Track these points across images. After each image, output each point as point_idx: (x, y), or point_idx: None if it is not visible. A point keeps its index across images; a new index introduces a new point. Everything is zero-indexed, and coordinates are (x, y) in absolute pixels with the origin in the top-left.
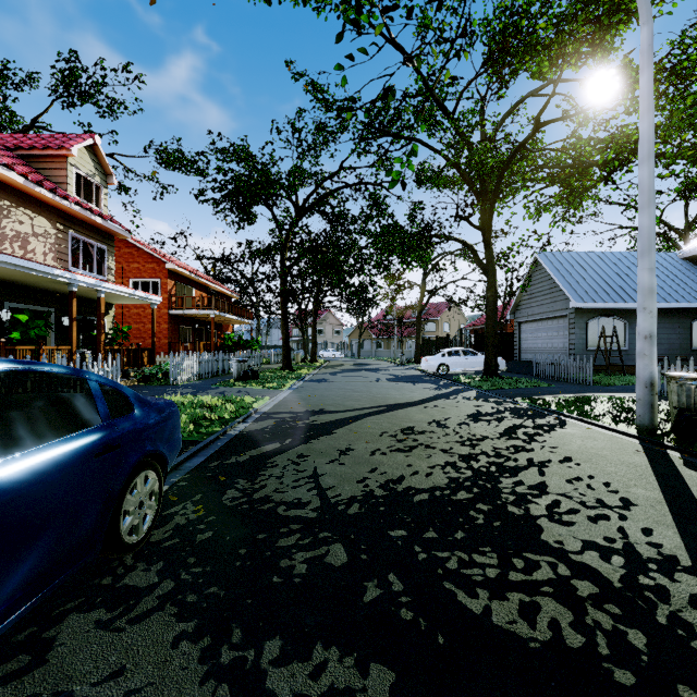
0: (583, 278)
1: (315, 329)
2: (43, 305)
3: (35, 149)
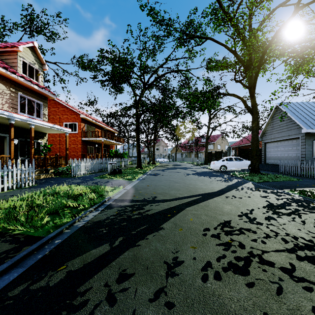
0: (308, 115)
1: (154, 147)
2: (1, 132)
3: (0, 48)
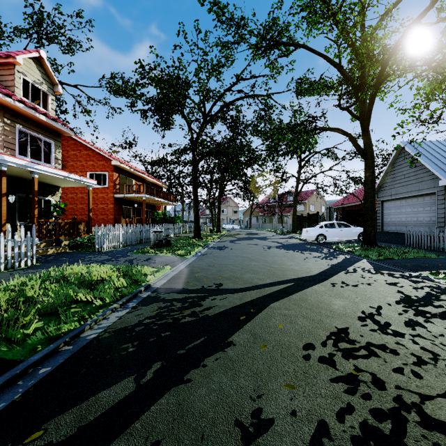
0: None
1: (219, 208)
2: None
3: None
